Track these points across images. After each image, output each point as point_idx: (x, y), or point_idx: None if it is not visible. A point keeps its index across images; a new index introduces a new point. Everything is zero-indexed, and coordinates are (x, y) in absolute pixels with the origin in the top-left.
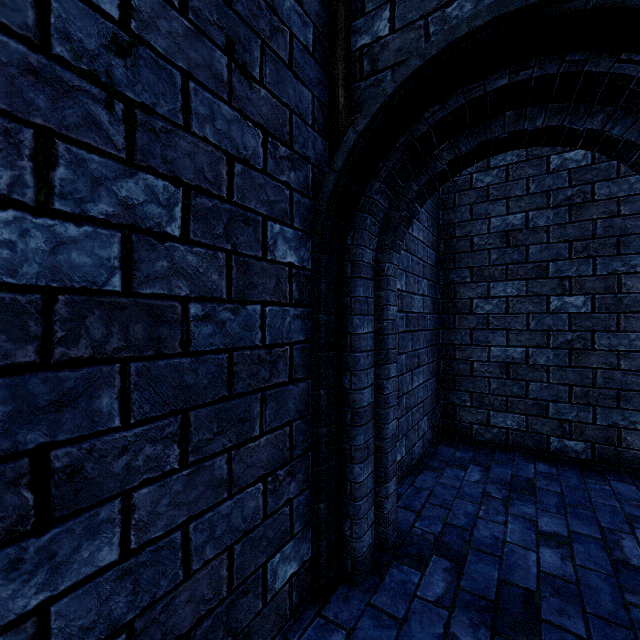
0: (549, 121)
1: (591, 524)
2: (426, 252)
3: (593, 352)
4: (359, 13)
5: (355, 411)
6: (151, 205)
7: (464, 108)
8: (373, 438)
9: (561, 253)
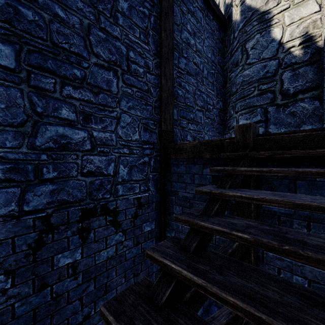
0: None
1: None
2: None
3: None
4: (168, 226)
5: None
6: None
7: None
8: None
9: None
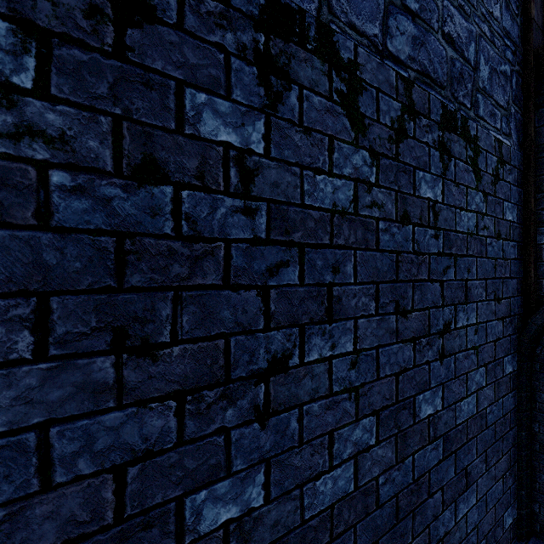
0: None
1: None
2: None
3: None
4: (543, 224)
5: (542, 445)
6: (480, 378)
7: None
8: None
9: None
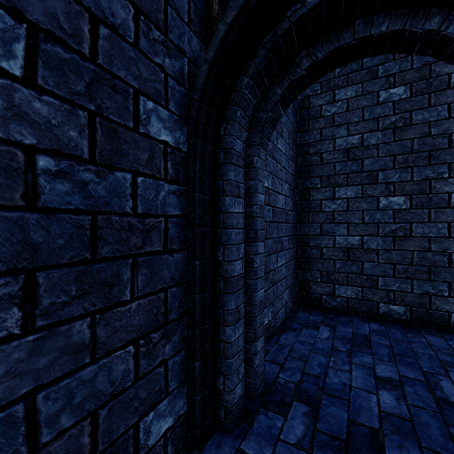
0: (392, 26)
1: (415, 369)
2: (288, 163)
3: (411, 238)
4: None
5: (227, 280)
6: None
7: (322, 5)
8: (243, 304)
9: (387, 164)
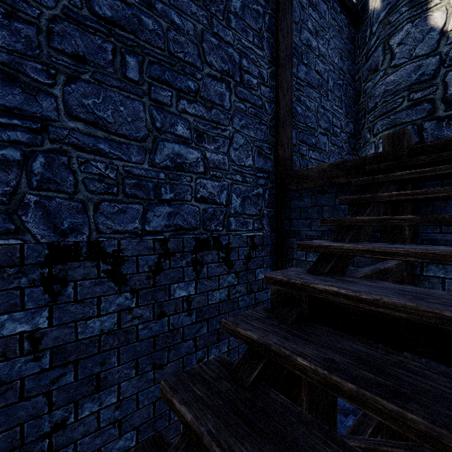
0: None
1: None
2: None
3: None
4: None
5: None
6: None
7: None
8: None
9: None
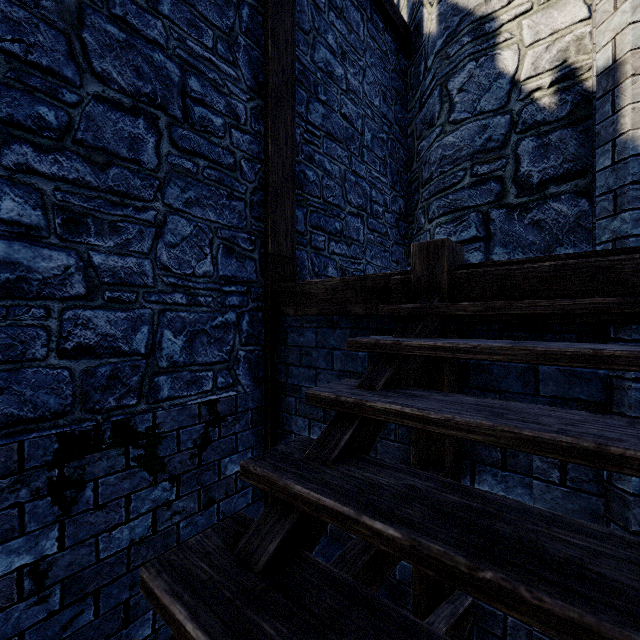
0: None
1: None
2: None
3: None
4: None
5: None
6: None
7: None
8: None
9: None
